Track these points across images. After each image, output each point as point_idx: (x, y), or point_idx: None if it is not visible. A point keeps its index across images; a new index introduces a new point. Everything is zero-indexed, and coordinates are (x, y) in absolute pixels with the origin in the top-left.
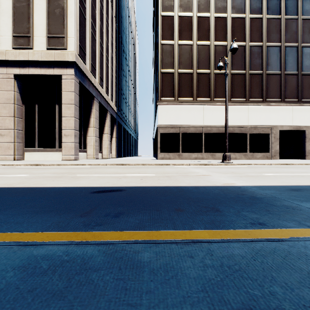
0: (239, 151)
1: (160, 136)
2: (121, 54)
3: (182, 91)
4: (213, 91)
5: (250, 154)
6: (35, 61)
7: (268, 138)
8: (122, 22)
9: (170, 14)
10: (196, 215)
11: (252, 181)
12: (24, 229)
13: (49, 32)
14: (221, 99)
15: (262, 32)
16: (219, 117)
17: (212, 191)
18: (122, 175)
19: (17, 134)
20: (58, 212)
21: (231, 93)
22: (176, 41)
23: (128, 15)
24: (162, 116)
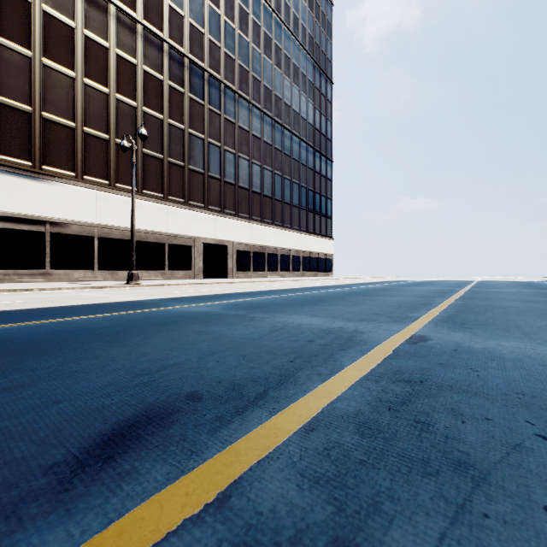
0: (154, 268)
1: None
2: None
3: (53, 156)
4: (115, 172)
5: (170, 273)
6: None
7: (191, 252)
8: None
9: None
10: (97, 312)
11: (149, 297)
12: None
13: None
14: (127, 186)
15: (184, 112)
16: (124, 214)
17: (110, 304)
18: None
19: None
20: None
21: (143, 181)
22: (36, 55)
23: None
24: None
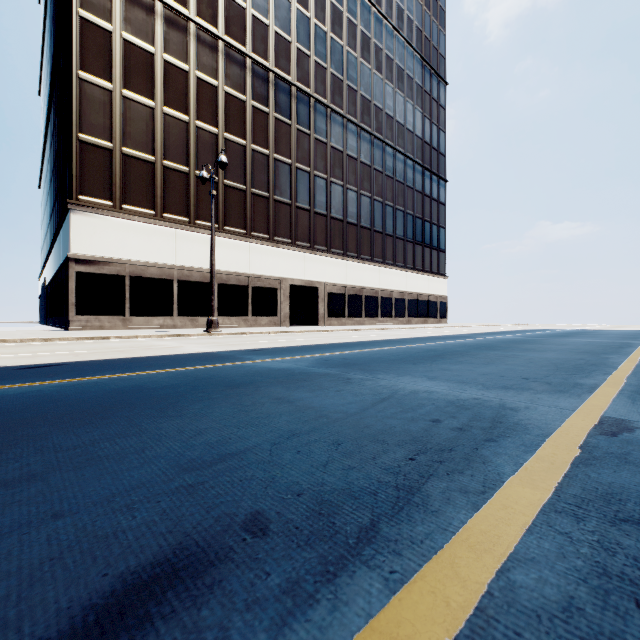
0: (236, 315)
1: (76, 280)
2: None
3: (133, 193)
4: (195, 208)
5: (253, 319)
6: None
7: (276, 296)
8: None
9: (102, 24)
10: (164, 366)
11: (227, 348)
12: (4, 385)
13: None
14: (208, 223)
15: (269, 135)
16: (204, 254)
17: (181, 356)
18: (25, 354)
19: None
20: (12, 379)
21: (224, 217)
22: (117, 88)
23: None
24: (81, 235)
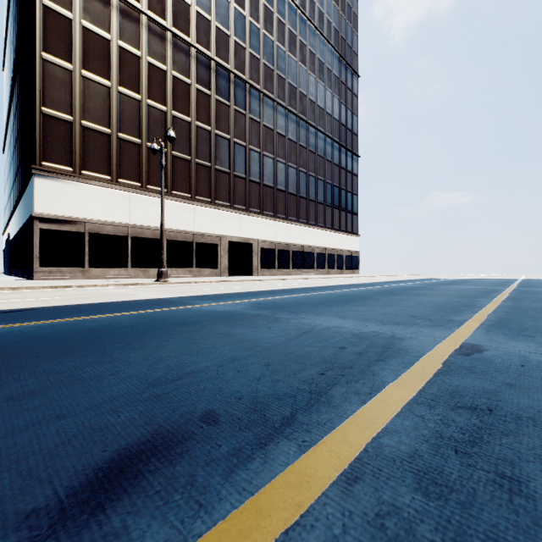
0: (183, 266)
1: (39, 235)
2: None
3: (91, 161)
4: (147, 174)
5: (197, 270)
6: None
7: (217, 250)
8: None
9: (64, 12)
10: (124, 310)
11: (176, 295)
12: None
13: None
14: (158, 188)
15: (211, 114)
16: (155, 215)
17: (138, 302)
18: None
19: None
20: None
21: (172, 183)
22: (77, 68)
23: None
24: (44, 196)
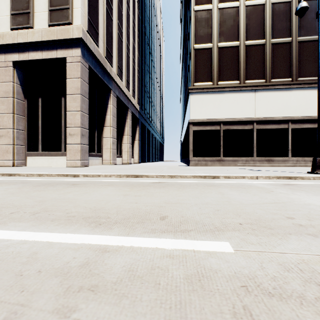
0: (310, 155)
1: (192, 135)
2: (144, 46)
3: (224, 72)
4: (270, 69)
5: None
6: (35, 43)
7: None
8: (146, 10)
9: None
10: None
11: None
12: None
13: (51, 4)
14: (281, 79)
15: None
16: (279, 105)
17: None
18: (92, 240)
19: (17, 134)
20: None
21: (297, 70)
22: (214, 5)
23: (152, 6)
24: (195, 107)
